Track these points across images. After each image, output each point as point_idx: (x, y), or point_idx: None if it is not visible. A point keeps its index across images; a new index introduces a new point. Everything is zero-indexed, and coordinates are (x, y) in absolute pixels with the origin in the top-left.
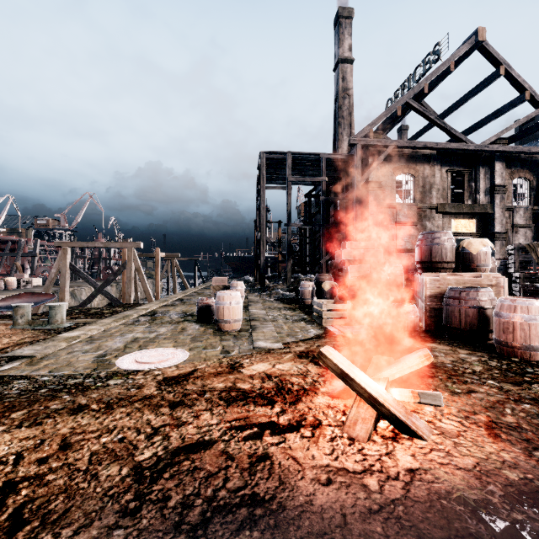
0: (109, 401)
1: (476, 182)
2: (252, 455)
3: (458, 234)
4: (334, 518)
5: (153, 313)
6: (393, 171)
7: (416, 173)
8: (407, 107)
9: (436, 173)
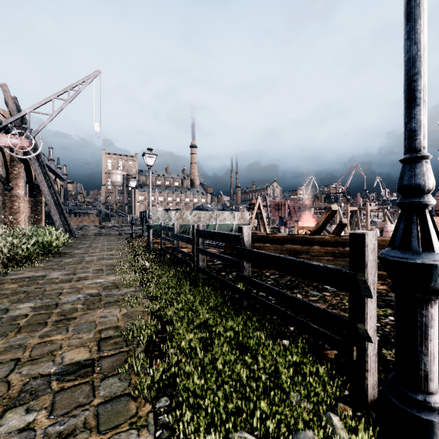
0: None
1: None
2: None
3: None
4: None
5: None
6: None
7: None
8: None
9: None
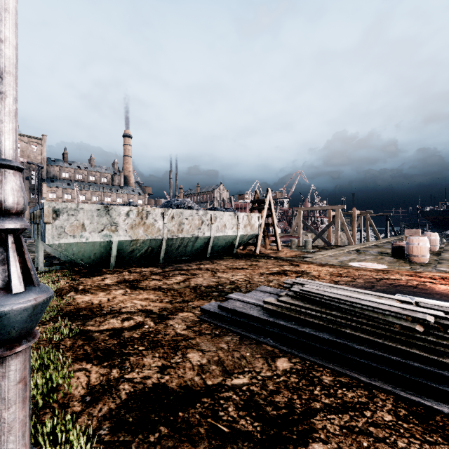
0: (355, 269)
1: None
2: (418, 283)
3: None
4: (446, 293)
5: (357, 250)
6: None
7: None
8: None
9: None
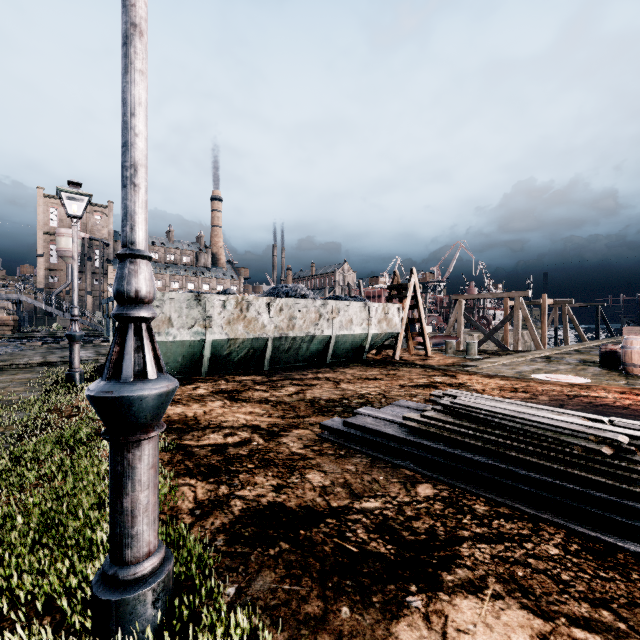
0: (539, 382)
1: None
2: (632, 403)
3: None
4: None
5: (547, 357)
6: None
7: None
8: None
9: None
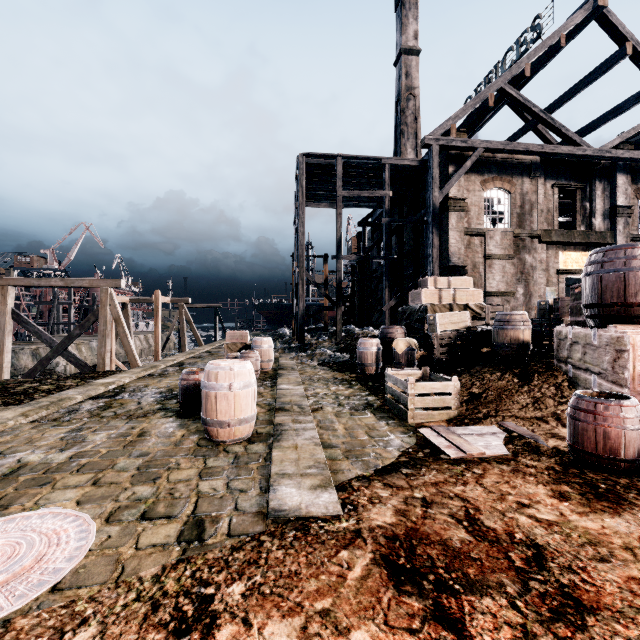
0: None
1: (591, 201)
2: None
3: (568, 272)
4: None
5: (116, 392)
6: (481, 185)
7: (512, 187)
8: (498, 99)
9: (539, 188)
